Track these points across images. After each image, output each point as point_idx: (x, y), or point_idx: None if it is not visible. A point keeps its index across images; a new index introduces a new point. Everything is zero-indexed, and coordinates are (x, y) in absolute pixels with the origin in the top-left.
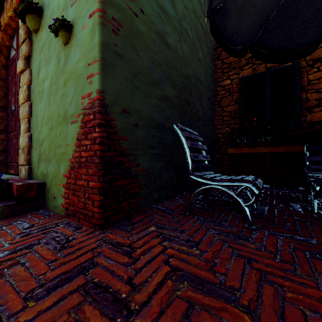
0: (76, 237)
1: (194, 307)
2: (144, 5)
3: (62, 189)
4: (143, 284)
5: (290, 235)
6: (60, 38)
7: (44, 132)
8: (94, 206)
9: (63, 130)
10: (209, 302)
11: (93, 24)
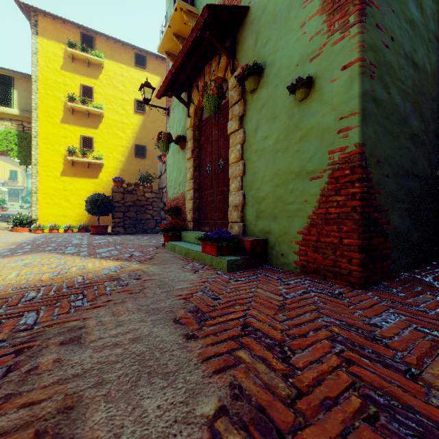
0: (341, 292)
1: None
2: (393, 30)
3: (295, 246)
4: None
5: None
6: (297, 96)
7: (264, 189)
8: (352, 264)
9: (297, 187)
10: None
11: (349, 76)
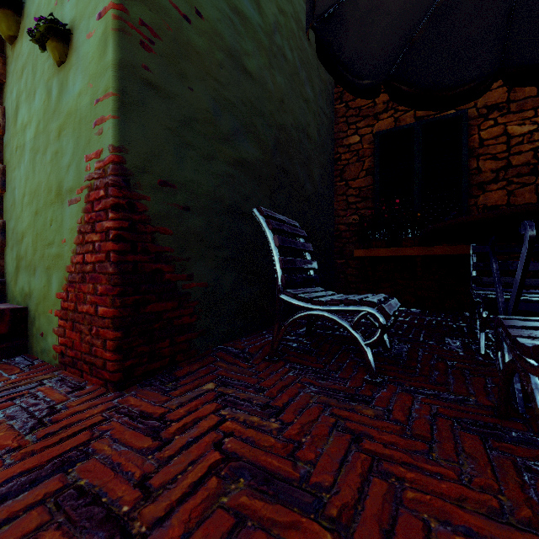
0: (69, 404)
1: (244, 525)
2: (202, 2)
3: (54, 320)
4: (165, 486)
5: (435, 392)
6: (49, 54)
7: (25, 219)
8: (106, 348)
9: (56, 216)
10: (272, 514)
11: (104, 30)
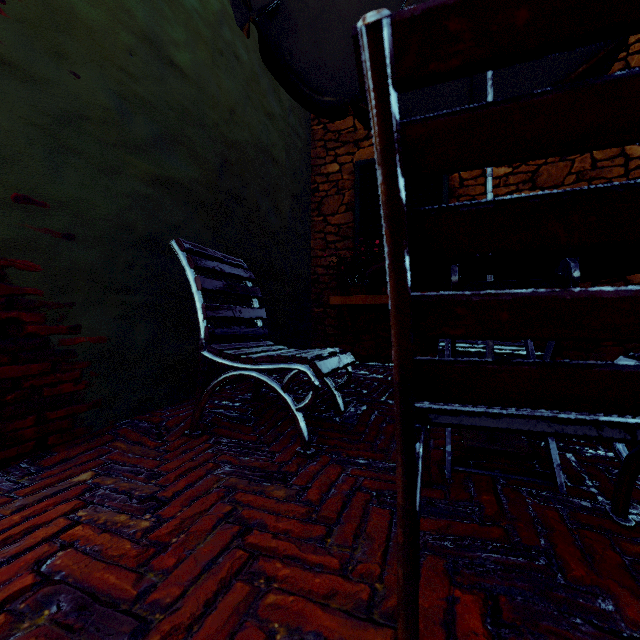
0: None
1: None
2: None
3: None
4: None
5: (371, 460)
6: None
7: None
8: None
9: None
10: None
11: None
